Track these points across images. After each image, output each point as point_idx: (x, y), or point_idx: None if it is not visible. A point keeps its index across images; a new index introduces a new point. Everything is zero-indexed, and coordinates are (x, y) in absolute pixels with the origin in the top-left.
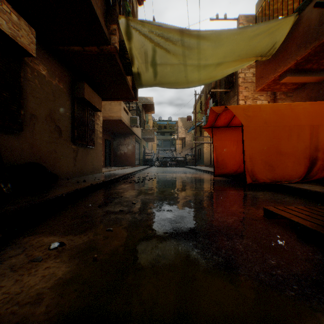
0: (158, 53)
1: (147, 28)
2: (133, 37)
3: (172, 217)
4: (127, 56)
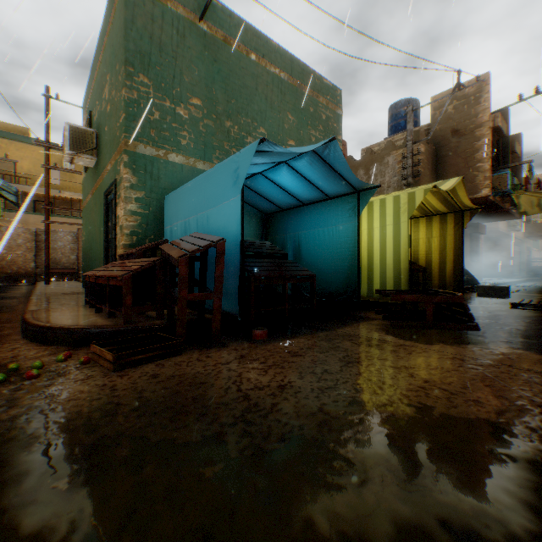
0: (541, 200)
1: (530, 192)
2: (519, 196)
3: (541, 292)
4: (512, 202)
